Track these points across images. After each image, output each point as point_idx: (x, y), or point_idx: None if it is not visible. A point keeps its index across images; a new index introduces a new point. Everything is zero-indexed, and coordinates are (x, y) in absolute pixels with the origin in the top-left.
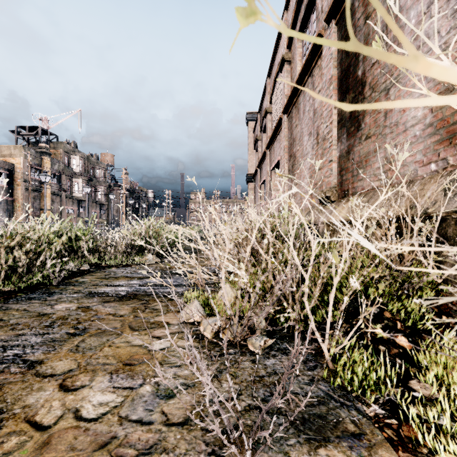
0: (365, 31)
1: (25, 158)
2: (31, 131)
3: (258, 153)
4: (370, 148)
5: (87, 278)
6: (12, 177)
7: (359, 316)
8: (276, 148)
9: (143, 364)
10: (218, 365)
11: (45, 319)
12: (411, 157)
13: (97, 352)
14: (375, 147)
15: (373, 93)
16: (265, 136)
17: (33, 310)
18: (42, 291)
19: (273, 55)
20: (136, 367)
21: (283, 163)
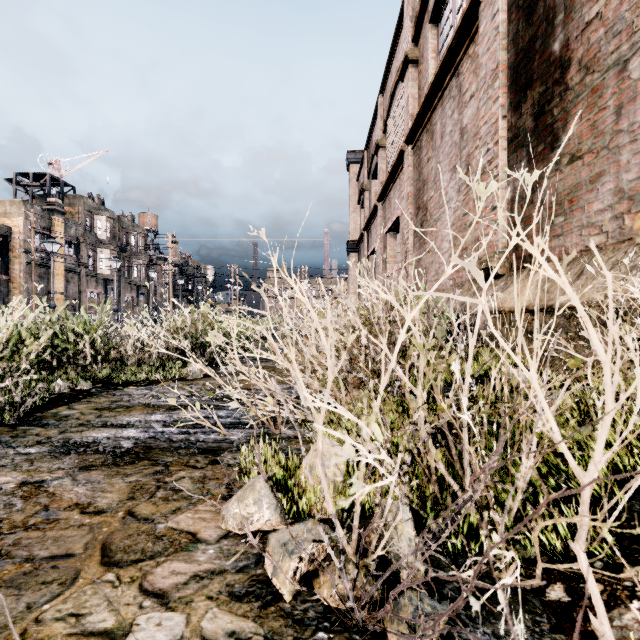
0: None
1: (26, 218)
2: (37, 180)
3: (365, 209)
4: (580, 176)
5: (77, 409)
6: (7, 246)
7: None
8: (394, 198)
9: None
10: None
11: None
12: None
13: None
14: (592, 173)
15: (589, 75)
16: (375, 184)
17: None
18: None
19: (389, 58)
20: None
21: (406, 219)
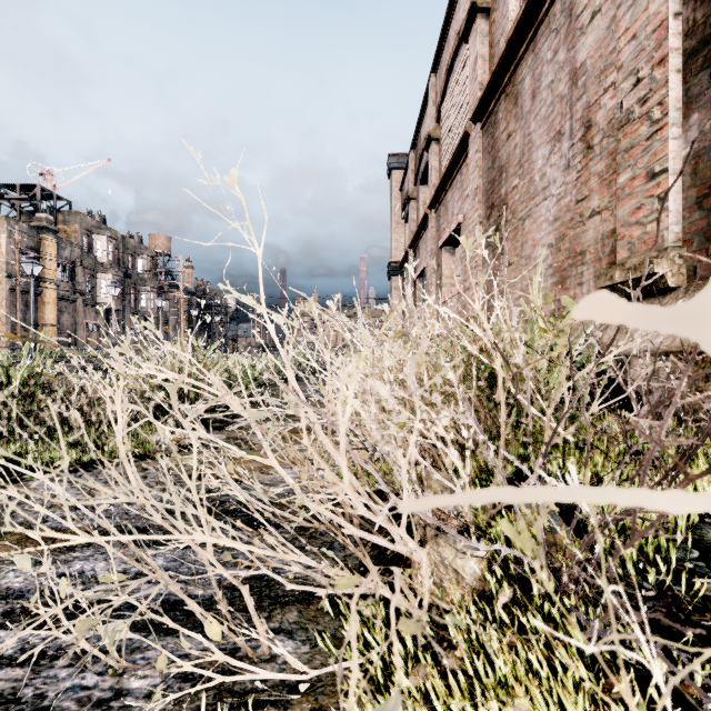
0: None
1: (9, 236)
2: (26, 194)
3: (411, 222)
4: None
5: None
6: None
7: None
8: (452, 201)
9: None
10: None
11: None
12: None
13: None
14: None
15: None
16: (423, 191)
17: None
18: None
19: (446, 21)
20: None
21: (473, 224)
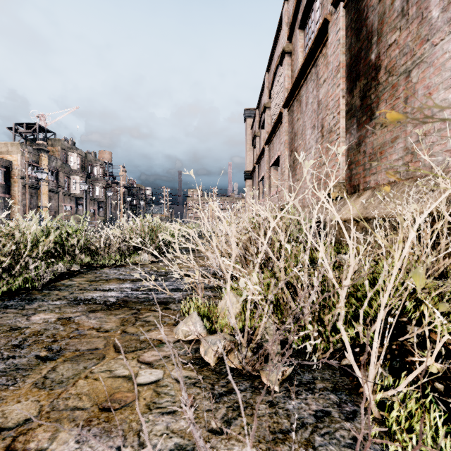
0: (379, 10)
1: (22, 155)
2: (29, 128)
3: (257, 149)
4: (386, 138)
5: (75, 281)
6: (9, 174)
7: (399, 338)
8: (276, 143)
9: (126, 409)
10: (224, 411)
11: (15, 336)
12: (440, 146)
13: (68, 387)
14: (392, 137)
15: (390, 77)
16: (263, 132)
17: (4, 323)
18: (22, 297)
19: (273, 48)
20: (116, 414)
21: (284, 158)
